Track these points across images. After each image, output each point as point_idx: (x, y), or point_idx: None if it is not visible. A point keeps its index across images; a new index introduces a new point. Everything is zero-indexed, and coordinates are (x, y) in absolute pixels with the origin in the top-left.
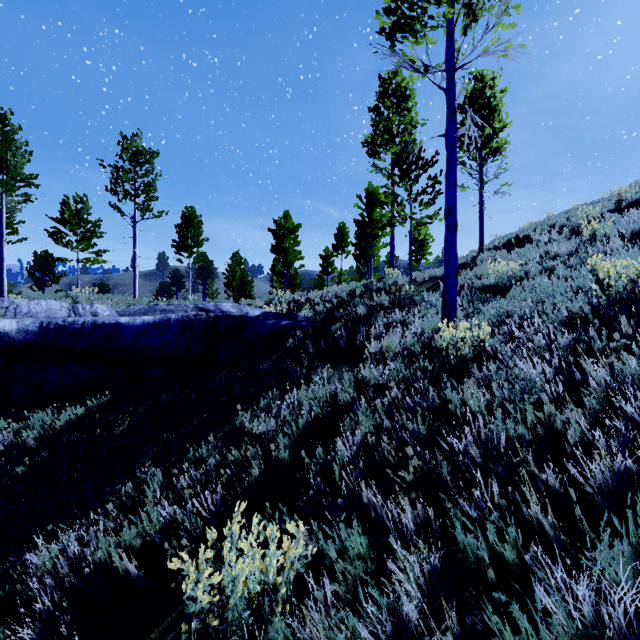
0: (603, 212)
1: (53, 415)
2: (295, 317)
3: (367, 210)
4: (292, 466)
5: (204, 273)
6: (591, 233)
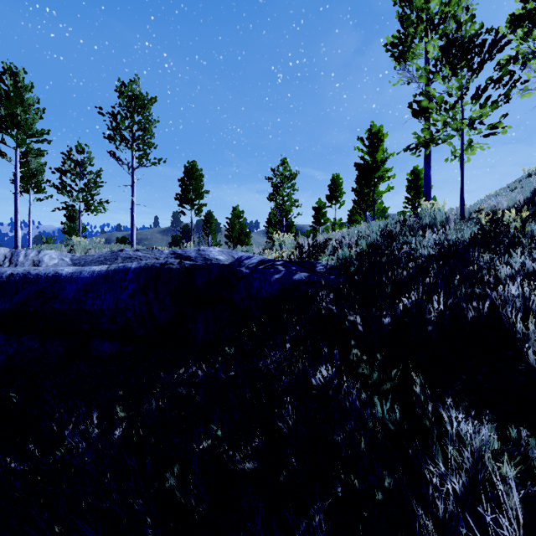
0: None
1: None
2: (312, 267)
3: (369, 152)
4: None
5: (208, 227)
6: None
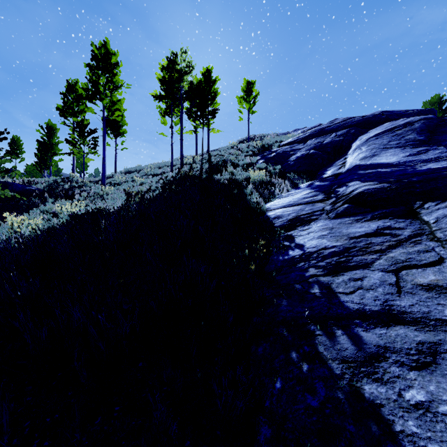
0: (156, 167)
1: None
2: (30, 186)
3: (47, 136)
4: None
5: None
6: (147, 172)
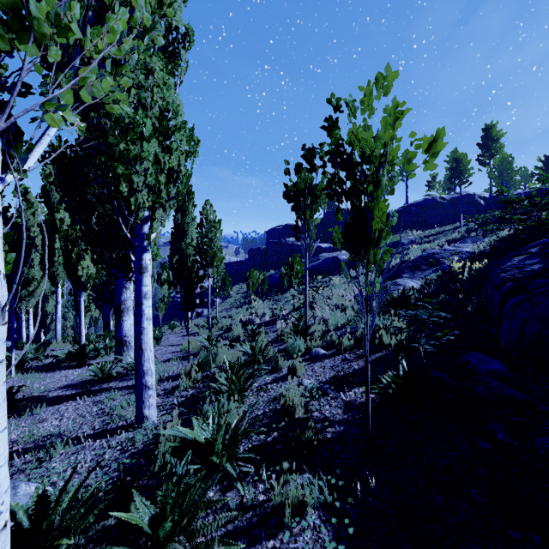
0: None
1: None
2: None
3: None
4: None
5: None
6: None
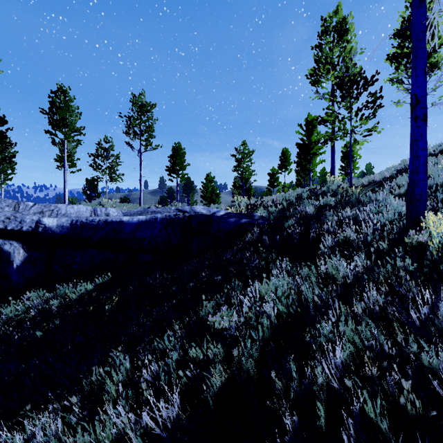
0: None
1: (73, 288)
2: (252, 216)
3: (306, 135)
4: (257, 378)
5: (188, 189)
6: None
